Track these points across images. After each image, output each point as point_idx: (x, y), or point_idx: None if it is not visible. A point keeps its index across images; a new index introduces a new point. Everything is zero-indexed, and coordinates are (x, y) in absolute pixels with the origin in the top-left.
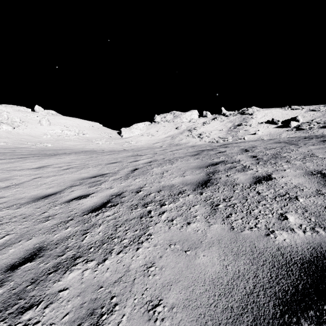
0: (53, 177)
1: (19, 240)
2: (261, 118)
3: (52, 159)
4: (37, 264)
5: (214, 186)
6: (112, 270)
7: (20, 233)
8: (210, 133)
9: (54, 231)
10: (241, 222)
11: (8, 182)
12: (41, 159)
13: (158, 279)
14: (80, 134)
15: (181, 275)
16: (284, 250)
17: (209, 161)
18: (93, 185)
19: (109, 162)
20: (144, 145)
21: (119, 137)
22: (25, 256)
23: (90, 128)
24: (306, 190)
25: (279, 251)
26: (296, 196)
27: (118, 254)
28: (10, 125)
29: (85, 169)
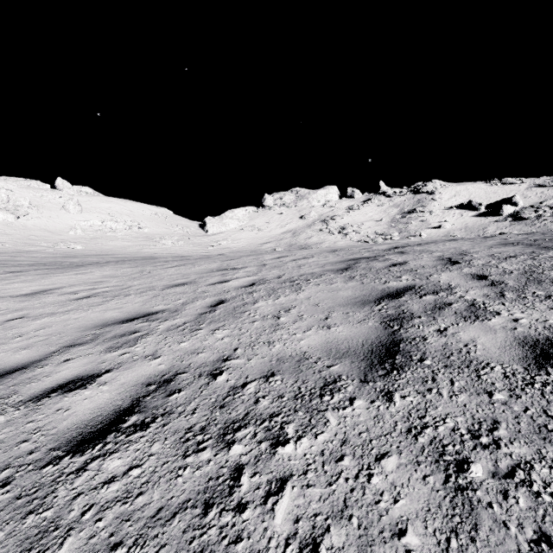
0: (46, 318)
1: None
2: (448, 199)
3: (67, 275)
4: None
5: (418, 369)
6: None
7: None
8: (360, 225)
9: None
10: None
11: None
12: (47, 274)
13: None
14: (134, 227)
15: None
16: None
17: (379, 287)
18: (118, 345)
19: (171, 284)
20: (246, 247)
21: (203, 233)
22: None
23: (152, 217)
24: None
25: None
26: None
27: None
28: (11, 211)
29: (120, 299)
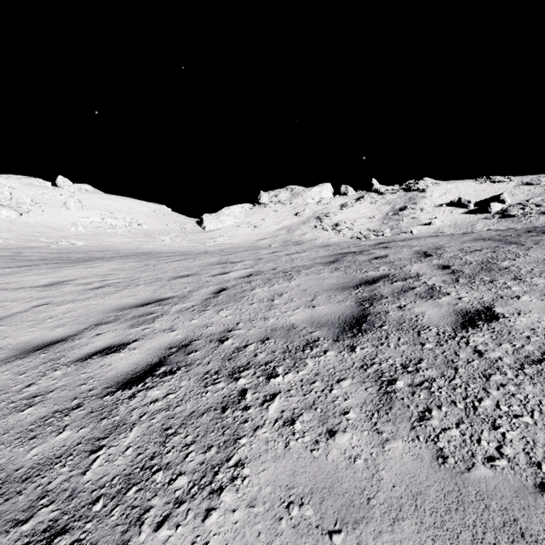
0: (69, 304)
1: None
2: (439, 197)
3: (77, 268)
4: None
5: (377, 332)
6: None
7: None
8: (353, 222)
9: (33, 438)
10: (459, 438)
11: None
12: (59, 268)
13: None
14: (134, 224)
15: None
16: None
17: (359, 276)
18: (139, 323)
19: (176, 275)
20: (242, 243)
21: (200, 230)
22: None
23: (150, 214)
24: None
25: None
26: None
27: (157, 531)
28: (14, 209)
29: (132, 288)
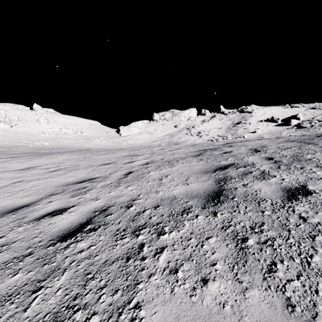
0: (35, 181)
1: None
2: (260, 116)
3: (42, 159)
4: None
5: (230, 202)
6: None
7: None
8: (209, 131)
9: None
10: (301, 289)
11: None
12: (31, 159)
13: None
14: (78, 132)
15: None
16: None
17: (215, 164)
18: (76, 194)
19: (102, 163)
20: (143, 143)
21: (118, 136)
22: None
23: (88, 126)
24: None
25: None
26: None
27: None
28: (8, 123)
29: (74, 171)
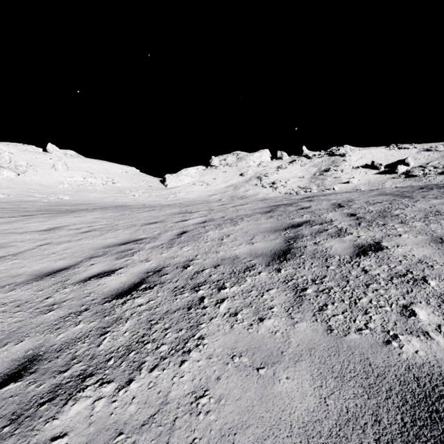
0: (66, 244)
1: (4, 343)
2: (356, 161)
3: (68, 217)
4: (25, 385)
5: (297, 259)
6: (140, 401)
7: (8, 331)
8: (287, 181)
9: (59, 329)
10: (342, 319)
11: (3, 250)
12: (53, 217)
13: (213, 421)
14: (109, 182)
15: (251, 414)
16: (419, 371)
17: (287, 221)
18: (122, 256)
19: (147, 222)
20: (197, 198)
21: (163, 187)
22: (9, 371)
23: (123, 174)
24: (438, 267)
25: (410, 374)
26: (424, 276)
27: (151, 372)
28: (13, 170)
29: (113, 232)
